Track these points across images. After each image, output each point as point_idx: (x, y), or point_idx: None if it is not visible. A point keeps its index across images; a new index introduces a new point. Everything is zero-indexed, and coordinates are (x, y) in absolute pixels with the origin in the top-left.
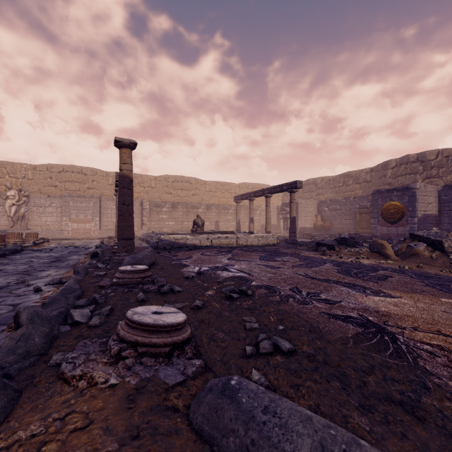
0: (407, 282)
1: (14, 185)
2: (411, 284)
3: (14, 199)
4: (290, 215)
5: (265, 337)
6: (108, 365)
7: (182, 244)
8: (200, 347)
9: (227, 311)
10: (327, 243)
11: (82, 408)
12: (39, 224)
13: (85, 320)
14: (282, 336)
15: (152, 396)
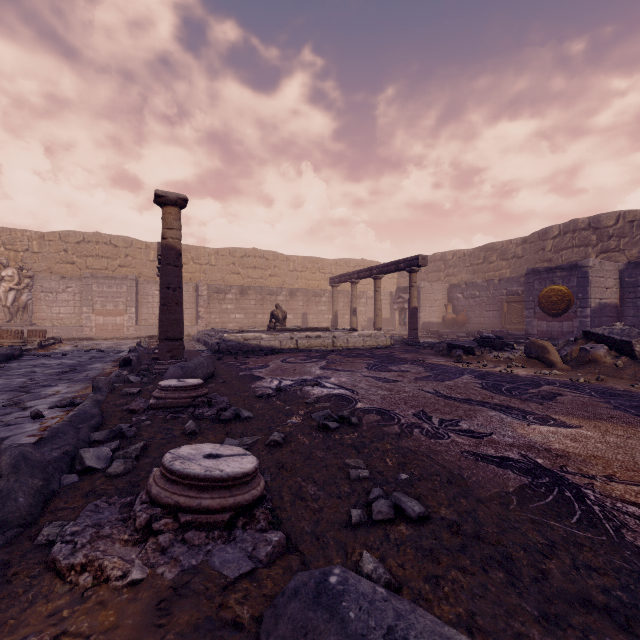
0: (586, 402)
1: (12, 261)
2: (592, 407)
3: (12, 281)
4: (409, 305)
5: (380, 493)
6: (130, 545)
7: (254, 347)
8: (280, 510)
9: (321, 449)
10: (463, 344)
11: (80, 626)
12: (48, 317)
13: (103, 466)
14: (407, 491)
15: (200, 601)
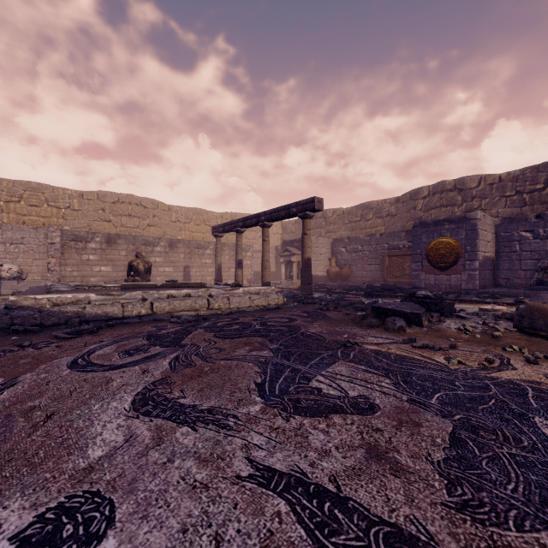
0: None
1: None
2: None
3: None
4: (303, 256)
5: None
6: None
7: (72, 316)
8: None
9: None
10: (401, 309)
11: None
12: None
13: None
14: None
15: None
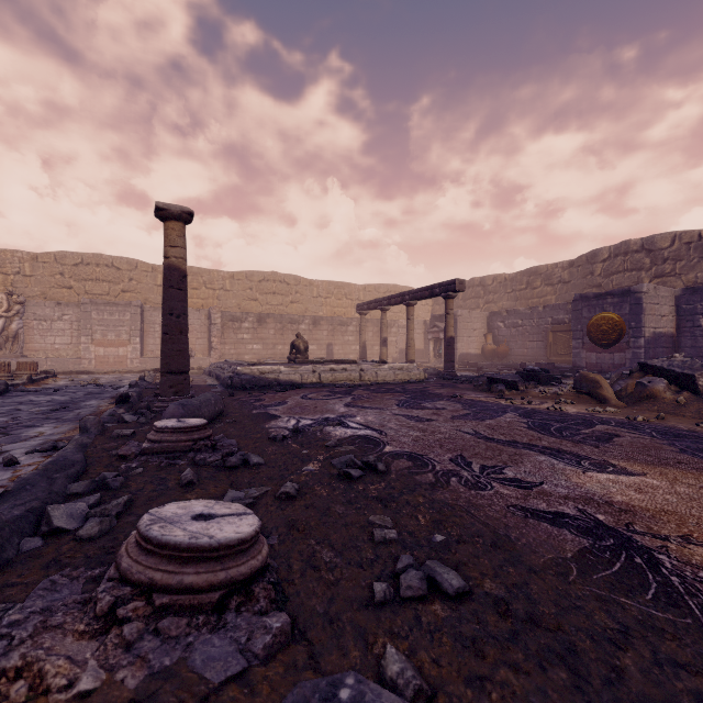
0: (648, 445)
1: (1, 285)
2: (655, 450)
3: (0, 308)
4: (445, 334)
5: (410, 561)
6: (86, 638)
7: (272, 381)
8: (287, 582)
9: (341, 503)
10: (505, 378)
11: None
12: (42, 348)
13: (76, 526)
14: (443, 557)
15: None
